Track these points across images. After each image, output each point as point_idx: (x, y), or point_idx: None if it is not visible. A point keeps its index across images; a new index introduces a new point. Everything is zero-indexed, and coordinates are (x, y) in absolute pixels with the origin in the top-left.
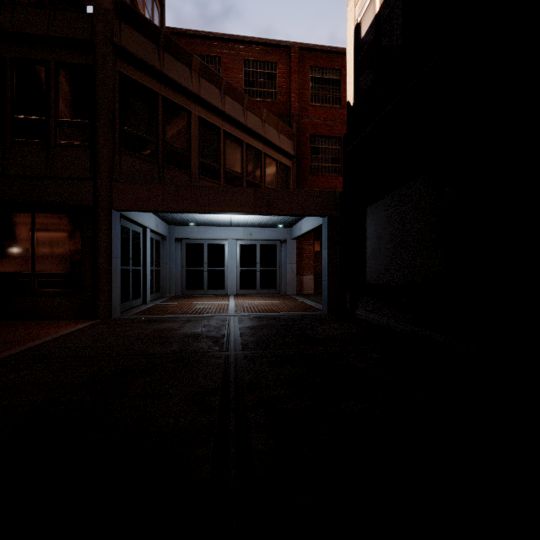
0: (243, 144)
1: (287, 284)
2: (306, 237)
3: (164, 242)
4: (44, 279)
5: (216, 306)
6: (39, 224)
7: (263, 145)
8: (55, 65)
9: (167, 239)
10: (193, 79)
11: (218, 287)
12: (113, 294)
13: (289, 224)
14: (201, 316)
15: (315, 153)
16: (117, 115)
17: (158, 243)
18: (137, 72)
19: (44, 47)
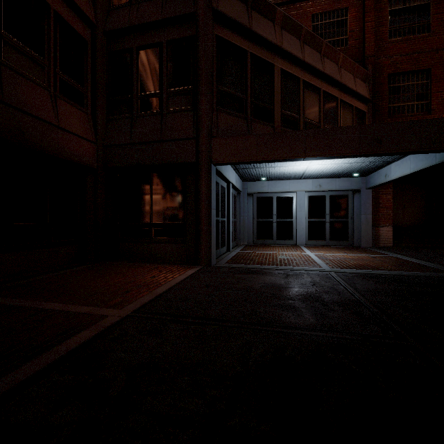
0: (320, 92)
1: (361, 236)
2: (383, 185)
3: (239, 196)
4: (158, 228)
5: (299, 258)
6: (155, 181)
7: (339, 91)
8: (166, 44)
9: (241, 193)
10: (276, 33)
11: (287, 237)
12: (212, 243)
13: (368, 171)
14: (295, 269)
15: (394, 94)
16: (214, 76)
17: (235, 197)
18: (230, 33)
19: (158, 31)
